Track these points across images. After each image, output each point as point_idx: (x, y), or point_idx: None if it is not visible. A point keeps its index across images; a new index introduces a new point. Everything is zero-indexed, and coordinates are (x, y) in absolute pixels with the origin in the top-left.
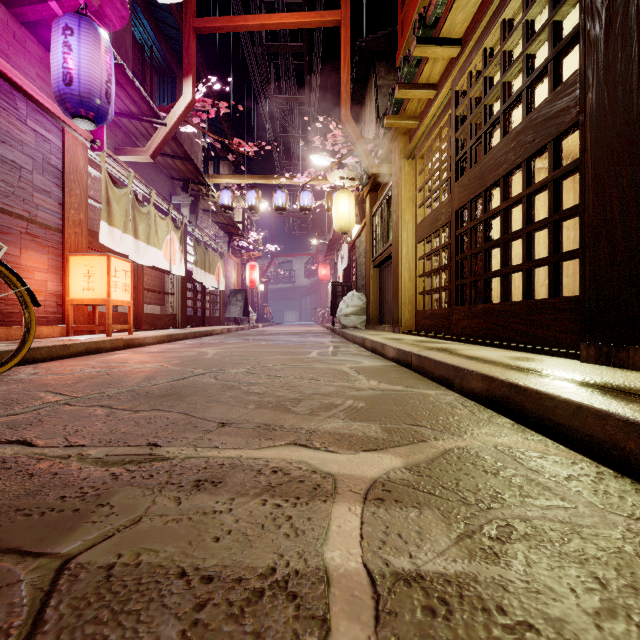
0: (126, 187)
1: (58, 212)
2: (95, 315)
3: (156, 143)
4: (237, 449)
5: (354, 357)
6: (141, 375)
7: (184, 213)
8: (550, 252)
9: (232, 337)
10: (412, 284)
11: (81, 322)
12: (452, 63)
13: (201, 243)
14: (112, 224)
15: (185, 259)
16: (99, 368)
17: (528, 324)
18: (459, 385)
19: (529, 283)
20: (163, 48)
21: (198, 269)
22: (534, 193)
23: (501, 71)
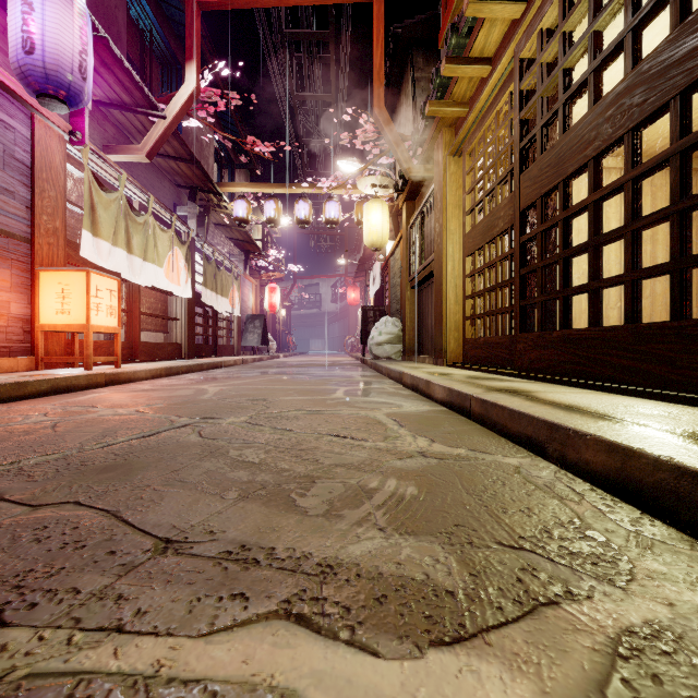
0: (116, 191)
1: (25, 217)
2: (75, 344)
3: (153, 139)
4: (160, 637)
5: (391, 398)
6: (98, 428)
7: (191, 226)
8: (674, 255)
9: (245, 370)
10: (459, 307)
11: (57, 353)
12: (514, 27)
13: (212, 261)
14: (98, 234)
15: (192, 279)
16: (51, 415)
17: (636, 357)
18: (557, 452)
19: (635, 300)
20: (166, 33)
21: (208, 291)
22: (644, 175)
23: (590, 17)
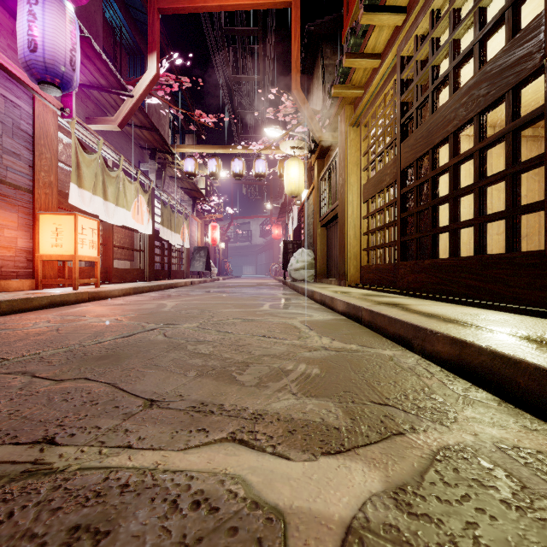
0: (96, 153)
1: (28, 174)
2: (65, 270)
3: (123, 113)
4: (155, 450)
5: (304, 310)
6: (90, 331)
7: (151, 178)
8: (507, 205)
9: (194, 289)
10: (357, 241)
11: (51, 276)
12: (397, 31)
13: (167, 205)
14: (82, 186)
15: (153, 219)
16: (53, 322)
17: (482, 279)
18: (420, 346)
19: (482, 238)
20: (132, 30)
21: (164, 228)
22: (488, 147)
23: (450, 29)
